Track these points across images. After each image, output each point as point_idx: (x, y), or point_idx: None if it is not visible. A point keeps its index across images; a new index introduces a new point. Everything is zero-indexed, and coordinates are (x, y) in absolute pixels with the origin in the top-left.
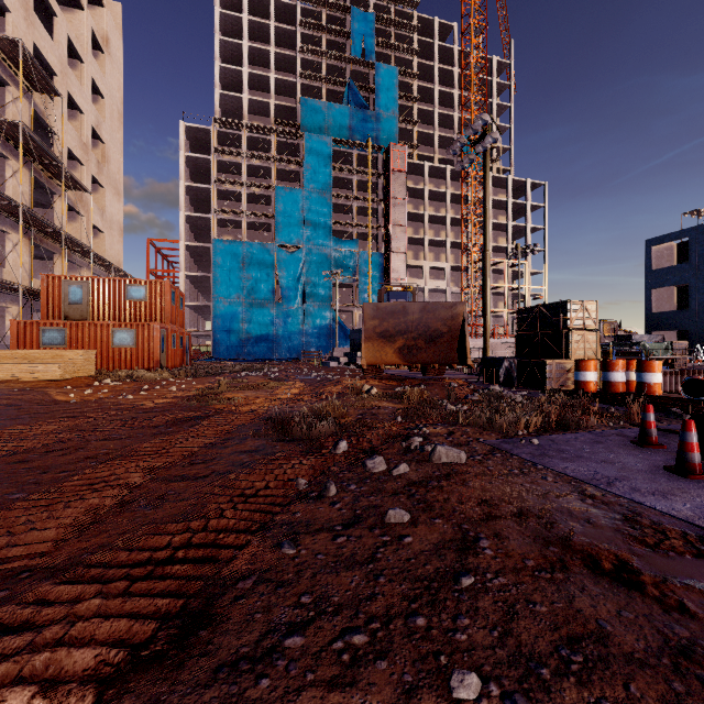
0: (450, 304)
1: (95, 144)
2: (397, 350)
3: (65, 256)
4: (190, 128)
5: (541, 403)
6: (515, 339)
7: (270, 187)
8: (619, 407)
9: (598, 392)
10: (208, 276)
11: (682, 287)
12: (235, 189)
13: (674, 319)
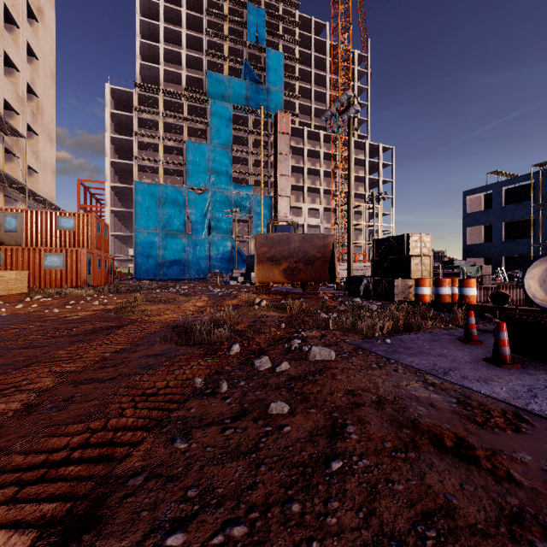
0: (323, 235)
1: (30, 98)
2: (282, 271)
3: (2, 191)
4: (115, 89)
5: (391, 311)
6: (371, 263)
7: (182, 141)
8: (447, 313)
9: (432, 302)
10: (130, 211)
11: (487, 226)
12: (153, 142)
13: (482, 249)
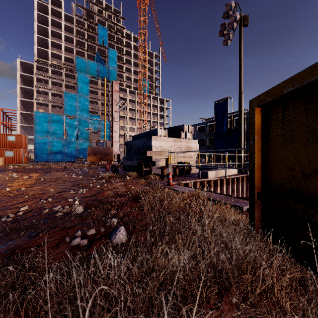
0: (109, 147)
1: None
2: (98, 158)
3: None
4: (22, 62)
5: None
6: None
7: (62, 91)
8: None
9: None
10: (31, 126)
11: None
12: (45, 90)
13: None
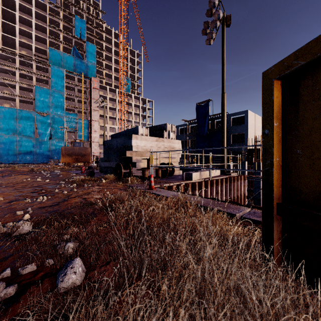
0: (86, 147)
1: None
2: (73, 159)
3: None
4: None
5: None
6: None
7: (32, 85)
8: None
9: None
10: None
11: None
12: (12, 83)
13: None
